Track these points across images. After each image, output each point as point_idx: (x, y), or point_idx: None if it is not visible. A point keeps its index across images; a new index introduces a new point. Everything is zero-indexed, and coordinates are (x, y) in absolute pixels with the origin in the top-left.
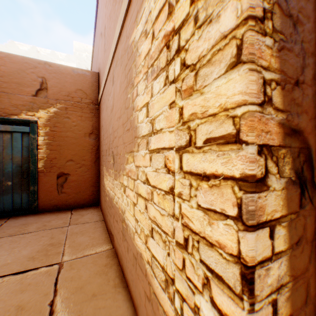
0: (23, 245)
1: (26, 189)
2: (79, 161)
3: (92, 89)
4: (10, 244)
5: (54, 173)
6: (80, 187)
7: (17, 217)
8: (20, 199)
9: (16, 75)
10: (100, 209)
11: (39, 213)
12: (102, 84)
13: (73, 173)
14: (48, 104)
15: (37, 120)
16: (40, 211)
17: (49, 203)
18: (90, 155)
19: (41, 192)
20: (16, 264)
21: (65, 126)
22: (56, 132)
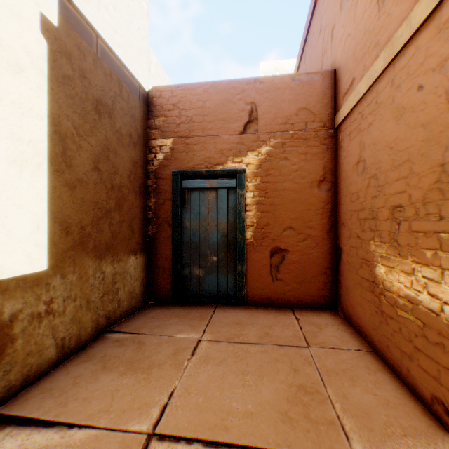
0: (255, 370)
1: (231, 269)
2: (302, 229)
3: (322, 103)
4: (234, 361)
5: (265, 248)
6: (304, 274)
7: (223, 306)
8: (225, 281)
9: (220, 109)
10: (347, 320)
11: (247, 306)
12: (367, 74)
13: (293, 248)
14: (258, 142)
15: (244, 168)
16: (248, 302)
17: (259, 293)
18: (319, 219)
19: (249, 275)
20: (264, 422)
21: (282, 172)
22: (269, 184)
